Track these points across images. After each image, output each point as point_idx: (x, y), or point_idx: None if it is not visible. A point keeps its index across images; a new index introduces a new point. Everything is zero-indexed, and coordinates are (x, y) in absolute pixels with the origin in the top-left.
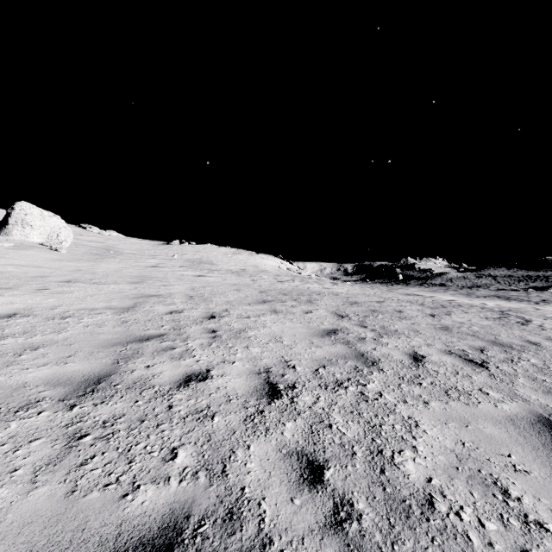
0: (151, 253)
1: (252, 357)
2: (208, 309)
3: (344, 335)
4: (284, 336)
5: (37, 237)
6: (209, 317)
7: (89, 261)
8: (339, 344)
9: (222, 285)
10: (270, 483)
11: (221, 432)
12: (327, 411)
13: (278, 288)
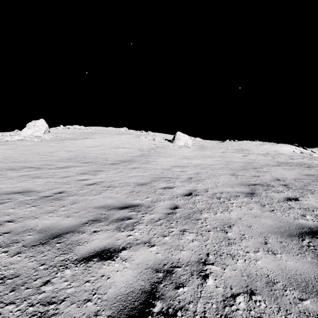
0: (218, 146)
1: (272, 176)
2: (253, 166)
3: (317, 176)
4: (285, 174)
5: (182, 143)
6: (254, 168)
7: (200, 151)
8: (311, 177)
9: (256, 159)
10: (275, 184)
11: (264, 181)
12: (293, 183)
13: (289, 161)
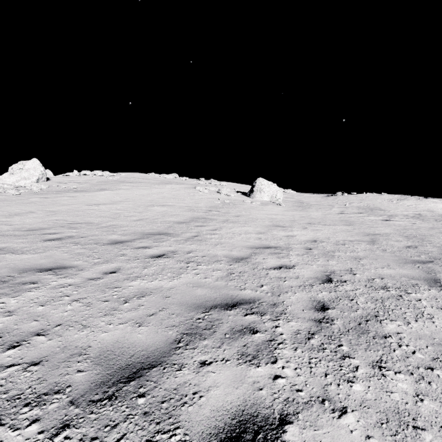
0: (326, 203)
1: None
2: (437, 247)
3: None
4: None
5: (266, 198)
6: None
7: (301, 211)
8: None
9: (420, 228)
10: None
11: None
12: None
13: None
